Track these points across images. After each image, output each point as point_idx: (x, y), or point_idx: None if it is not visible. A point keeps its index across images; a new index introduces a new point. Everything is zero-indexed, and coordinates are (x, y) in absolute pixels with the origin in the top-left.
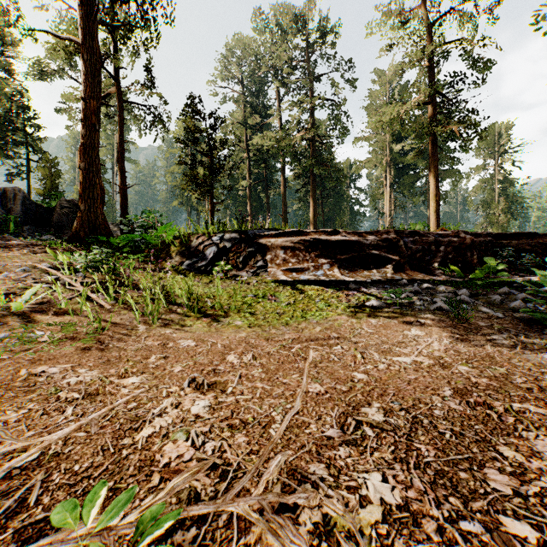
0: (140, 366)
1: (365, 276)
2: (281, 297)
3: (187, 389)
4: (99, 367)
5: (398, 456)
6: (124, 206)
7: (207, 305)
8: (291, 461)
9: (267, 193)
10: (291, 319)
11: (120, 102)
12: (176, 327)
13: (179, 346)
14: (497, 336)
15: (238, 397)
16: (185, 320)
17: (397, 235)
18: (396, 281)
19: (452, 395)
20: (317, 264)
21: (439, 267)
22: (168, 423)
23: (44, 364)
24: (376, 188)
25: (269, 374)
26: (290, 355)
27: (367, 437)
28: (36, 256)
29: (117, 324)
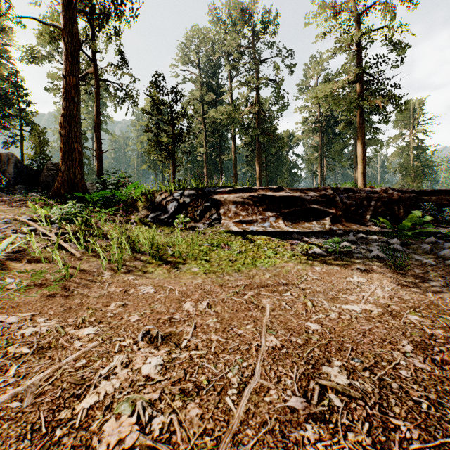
0: (99, 314)
1: (306, 227)
2: (233, 246)
3: (140, 343)
4: (58, 316)
5: (377, 439)
6: (100, 168)
7: (167, 253)
8: (251, 447)
9: (220, 158)
10: (243, 266)
11: (97, 81)
12: (139, 274)
13: (139, 293)
14: (433, 283)
15: (192, 352)
16: (148, 267)
17: (333, 191)
18: (333, 232)
19: (413, 350)
20: (264, 217)
21: (371, 220)
22: (115, 388)
23: (5, 313)
24: (311, 154)
25: (224, 324)
26: (243, 302)
27: (336, 408)
28: (19, 210)
29: (85, 271)
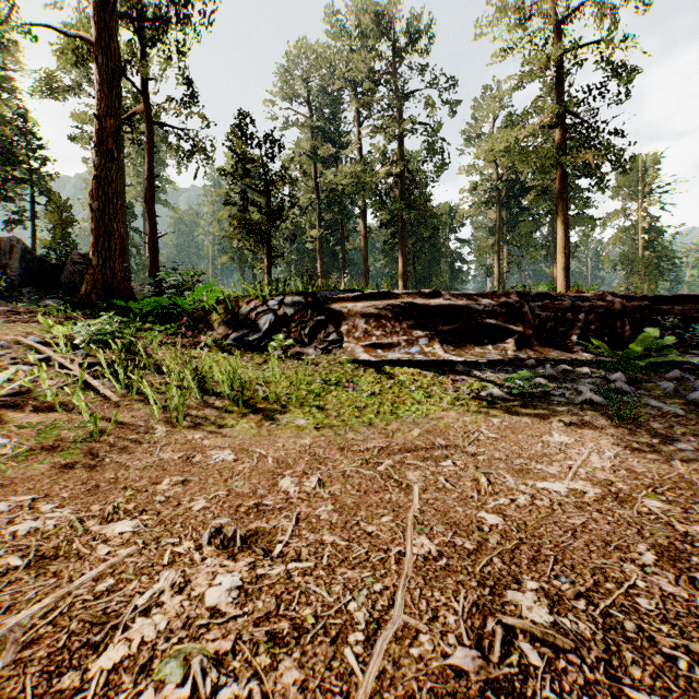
0: (142, 498)
1: (477, 354)
2: (362, 384)
3: (206, 548)
4: (76, 501)
5: None
6: (154, 261)
7: (257, 395)
8: None
9: (342, 246)
10: (377, 416)
11: (149, 125)
12: (211, 429)
13: (210, 461)
14: (682, 444)
15: (292, 565)
16: (225, 418)
17: (519, 298)
18: (519, 361)
19: (657, 562)
20: (411, 338)
21: (578, 342)
22: (159, 630)
23: None
24: (484, 239)
25: (344, 516)
26: (376, 477)
27: (532, 670)
28: (25, 327)
29: (125, 424)
